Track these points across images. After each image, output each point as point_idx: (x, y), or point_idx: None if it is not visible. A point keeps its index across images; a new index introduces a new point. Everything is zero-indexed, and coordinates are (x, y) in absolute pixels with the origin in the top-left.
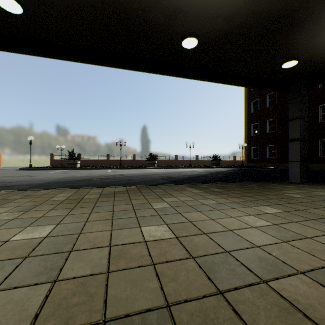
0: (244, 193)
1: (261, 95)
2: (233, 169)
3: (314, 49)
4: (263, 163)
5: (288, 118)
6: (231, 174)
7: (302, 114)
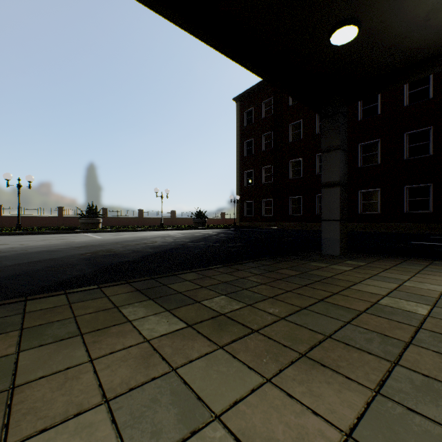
0: (299, 313)
1: (256, 134)
2: (224, 231)
3: (390, 7)
4: (259, 222)
5: (321, 149)
6: (227, 240)
7: (342, 143)
